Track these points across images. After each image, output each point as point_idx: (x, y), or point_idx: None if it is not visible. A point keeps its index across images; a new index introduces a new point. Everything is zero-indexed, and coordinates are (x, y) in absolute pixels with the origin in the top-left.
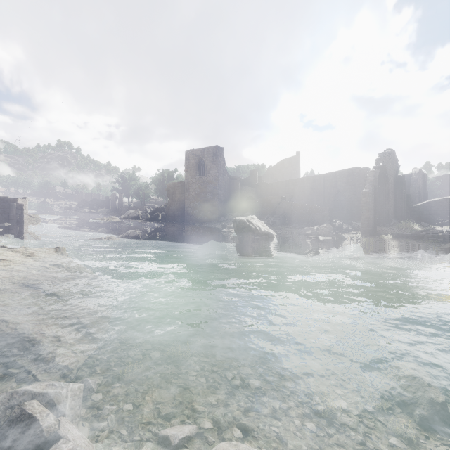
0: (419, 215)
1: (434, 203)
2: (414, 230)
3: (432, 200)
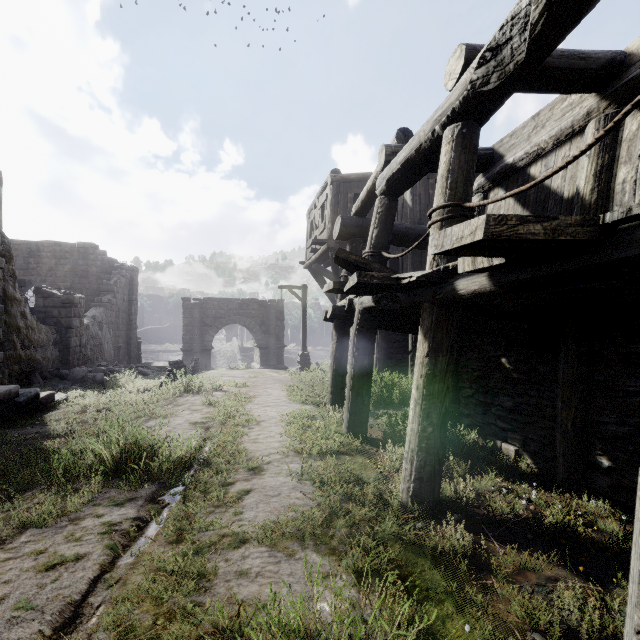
0: (142, 336)
1: (150, 329)
2: (142, 348)
3: (148, 328)
